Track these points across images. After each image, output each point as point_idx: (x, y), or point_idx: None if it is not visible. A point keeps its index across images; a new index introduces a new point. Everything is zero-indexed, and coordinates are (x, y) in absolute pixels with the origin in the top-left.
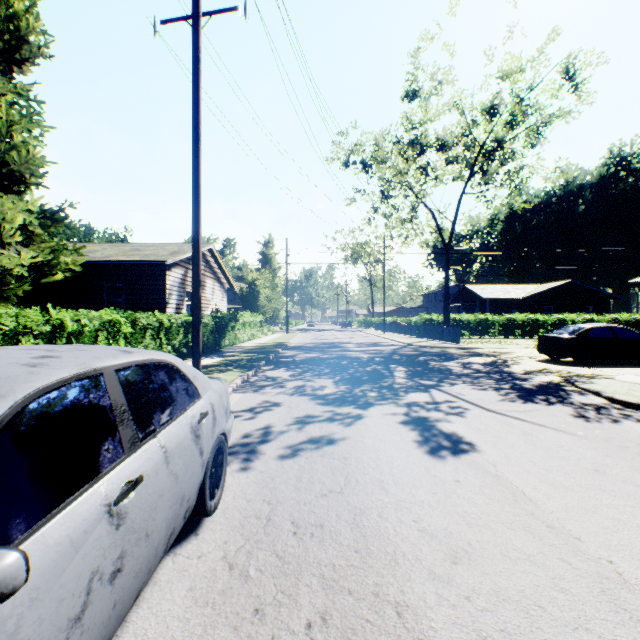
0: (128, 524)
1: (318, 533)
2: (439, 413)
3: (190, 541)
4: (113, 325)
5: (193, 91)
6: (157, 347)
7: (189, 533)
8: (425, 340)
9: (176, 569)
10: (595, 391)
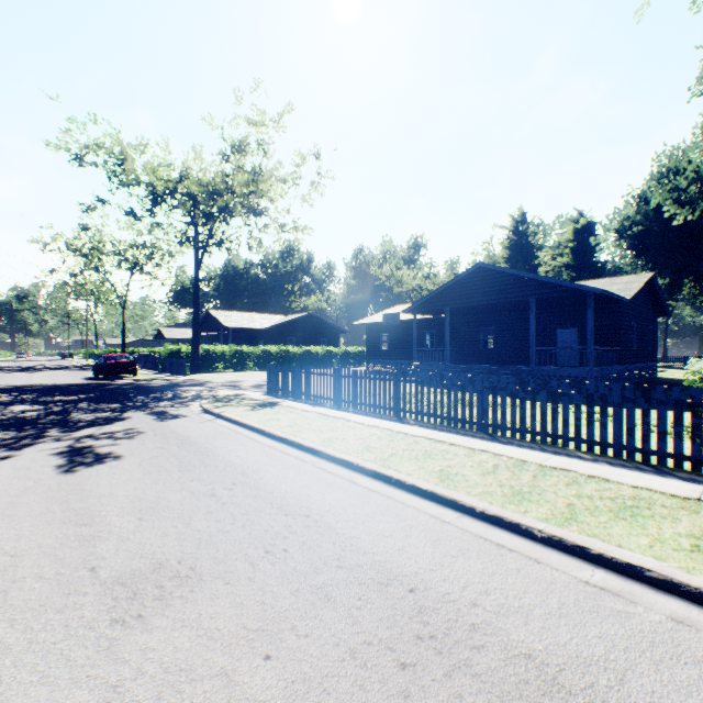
0: None
1: None
2: (41, 372)
3: None
4: None
5: None
6: None
7: None
8: None
9: None
10: None
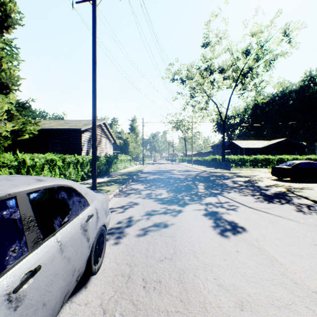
0: (26, 303)
1: (158, 287)
2: (223, 209)
3: (81, 292)
4: (52, 161)
5: (92, 38)
6: (76, 172)
7: (81, 286)
8: (212, 169)
9: (70, 313)
10: (305, 196)
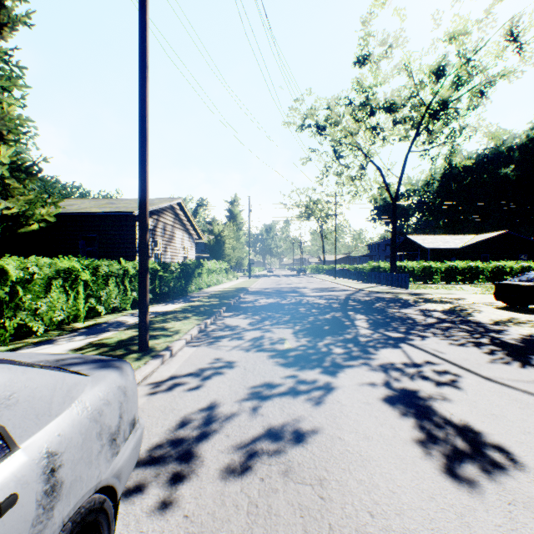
0: None
1: None
2: (427, 383)
3: None
4: (69, 273)
5: (139, 14)
6: (121, 293)
7: None
8: (374, 285)
9: None
10: None
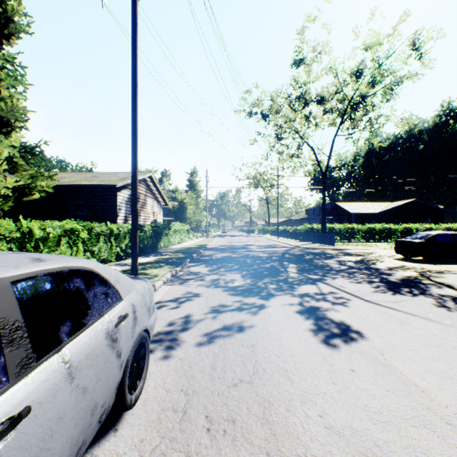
0: None
1: (230, 430)
2: (327, 303)
3: (108, 439)
4: (73, 232)
5: (132, 49)
6: (108, 249)
7: (109, 429)
8: (308, 243)
9: None
10: (448, 284)
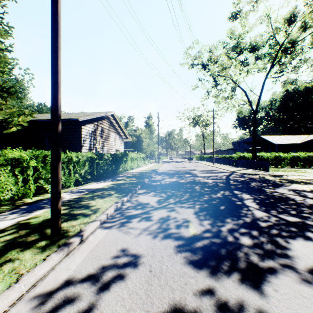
0: None
1: None
2: None
3: None
4: (18, 160)
5: None
6: (66, 175)
7: None
8: (242, 169)
9: None
10: None
